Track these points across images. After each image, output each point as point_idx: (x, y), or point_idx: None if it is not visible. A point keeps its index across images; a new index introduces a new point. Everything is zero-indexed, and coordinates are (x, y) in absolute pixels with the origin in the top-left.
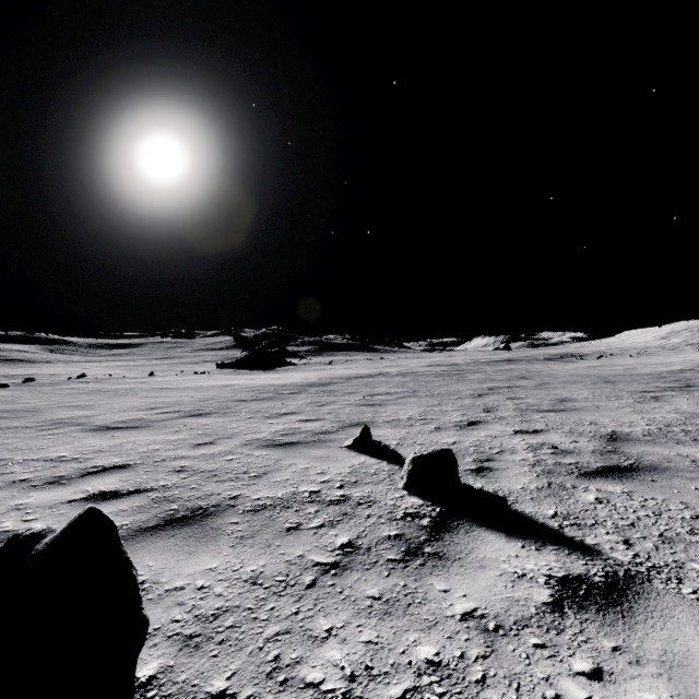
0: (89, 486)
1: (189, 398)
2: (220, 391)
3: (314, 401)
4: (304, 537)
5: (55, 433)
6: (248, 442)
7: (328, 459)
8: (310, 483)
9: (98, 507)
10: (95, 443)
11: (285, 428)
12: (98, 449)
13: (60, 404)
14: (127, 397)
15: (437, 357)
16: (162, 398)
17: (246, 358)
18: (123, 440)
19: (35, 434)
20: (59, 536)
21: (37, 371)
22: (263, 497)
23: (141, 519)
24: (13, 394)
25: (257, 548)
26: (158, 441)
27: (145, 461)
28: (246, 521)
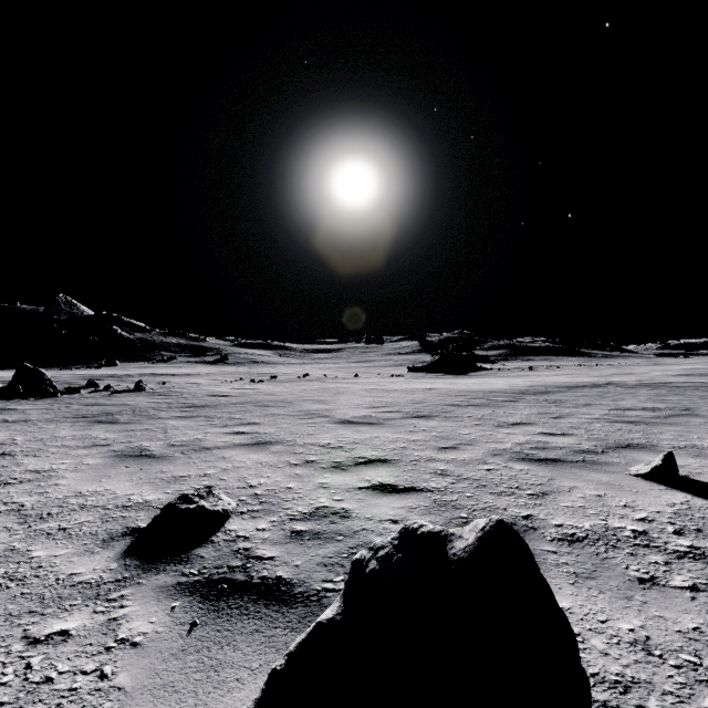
0: (366, 476)
1: (401, 399)
2: (426, 394)
3: (541, 411)
4: (677, 600)
5: (312, 422)
6: (495, 452)
7: (622, 488)
8: (621, 518)
9: (387, 499)
10: (348, 435)
11: (529, 441)
12: (353, 441)
13: (302, 398)
14: (348, 395)
15: (689, 364)
16: (377, 397)
17: (436, 362)
18: (369, 435)
19: (299, 421)
20: (480, 546)
21: (275, 371)
22: (566, 524)
23: (436, 521)
24: (269, 388)
25: (611, 597)
26: (400, 440)
27: (401, 458)
28: (565, 552)
